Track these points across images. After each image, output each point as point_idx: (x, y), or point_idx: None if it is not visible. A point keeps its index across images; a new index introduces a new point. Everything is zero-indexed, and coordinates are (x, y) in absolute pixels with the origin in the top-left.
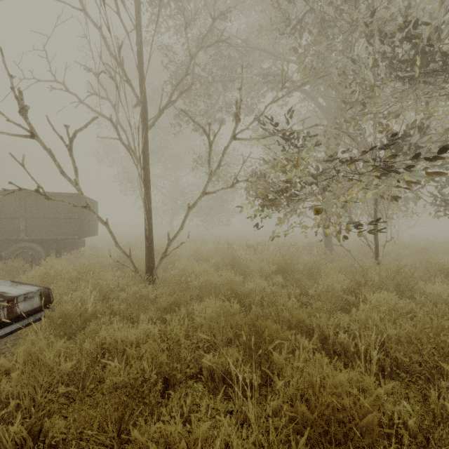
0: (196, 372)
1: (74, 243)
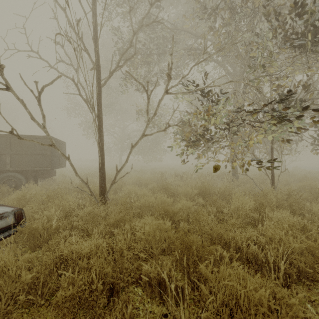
0: (136, 278)
1: (47, 173)
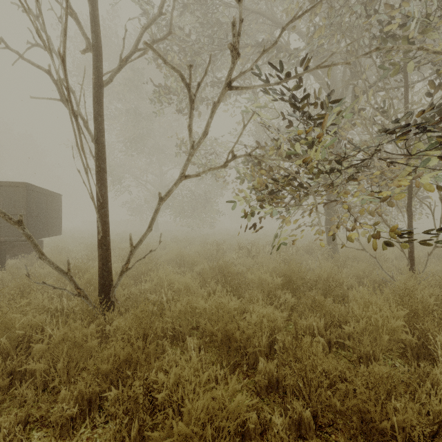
0: None
1: (24, 245)
